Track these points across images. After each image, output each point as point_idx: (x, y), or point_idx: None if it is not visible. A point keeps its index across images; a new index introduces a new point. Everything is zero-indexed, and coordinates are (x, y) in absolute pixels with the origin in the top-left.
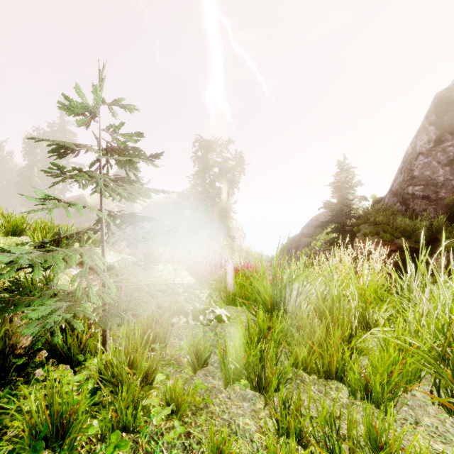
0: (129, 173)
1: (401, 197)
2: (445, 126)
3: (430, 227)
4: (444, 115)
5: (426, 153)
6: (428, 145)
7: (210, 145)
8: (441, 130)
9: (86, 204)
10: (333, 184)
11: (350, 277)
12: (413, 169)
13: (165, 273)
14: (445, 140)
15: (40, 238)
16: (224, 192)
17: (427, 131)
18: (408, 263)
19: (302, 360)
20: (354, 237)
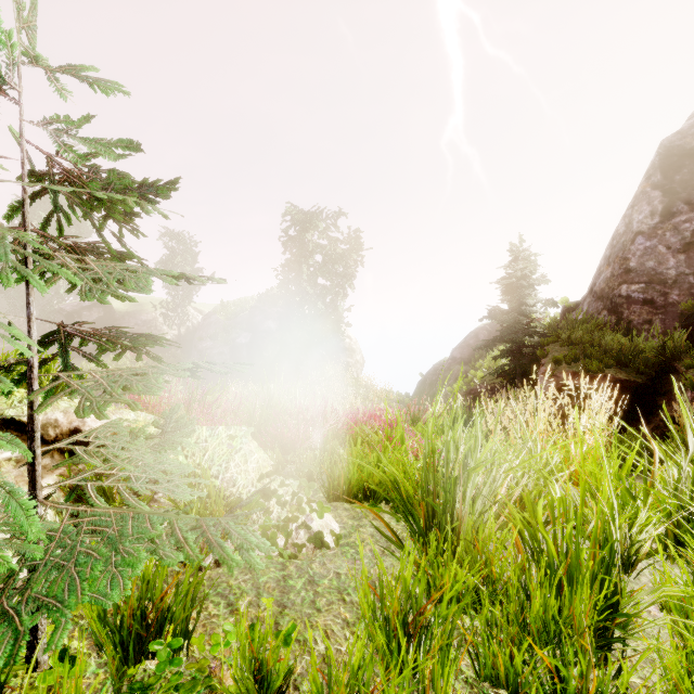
0: (181, 262)
1: (609, 302)
2: (676, 191)
3: (661, 349)
4: (675, 173)
5: (648, 233)
6: (650, 219)
7: (309, 218)
8: (671, 196)
9: (112, 311)
10: (503, 281)
11: (555, 440)
12: (629, 258)
13: (212, 445)
14: (677, 213)
15: None
16: (331, 293)
17: (649, 198)
18: (687, 426)
19: (507, 672)
20: (536, 364)
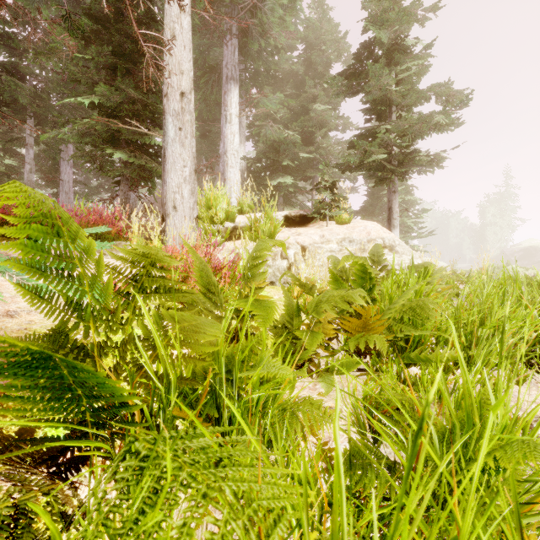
0: None
1: None
2: None
3: None
4: None
5: None
6: None
7: None
8: None
9: (529, 251)
10: None
11: None
12: None
13: None
14: None
15: (524, 269)
16: None
17: None
18: None
19: None
20: None
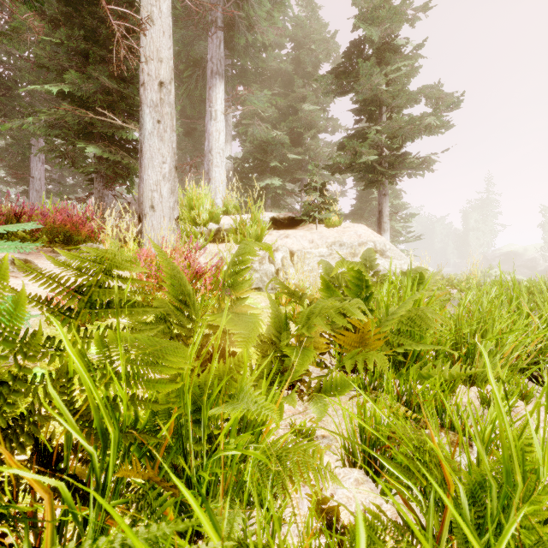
0: None
1: None
2: None
3: None
4: None
5: None
6: None
7: None
8: None
9: (509, 255)
10: None
11: None
12: None
13: (525, 279)
14: None
15: (506, 273)
16: None
17: None
18: None
19: None
20: None
